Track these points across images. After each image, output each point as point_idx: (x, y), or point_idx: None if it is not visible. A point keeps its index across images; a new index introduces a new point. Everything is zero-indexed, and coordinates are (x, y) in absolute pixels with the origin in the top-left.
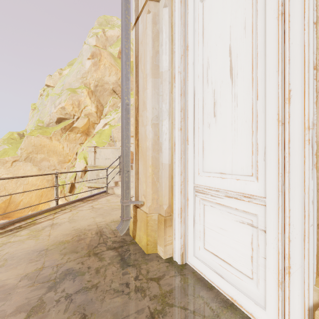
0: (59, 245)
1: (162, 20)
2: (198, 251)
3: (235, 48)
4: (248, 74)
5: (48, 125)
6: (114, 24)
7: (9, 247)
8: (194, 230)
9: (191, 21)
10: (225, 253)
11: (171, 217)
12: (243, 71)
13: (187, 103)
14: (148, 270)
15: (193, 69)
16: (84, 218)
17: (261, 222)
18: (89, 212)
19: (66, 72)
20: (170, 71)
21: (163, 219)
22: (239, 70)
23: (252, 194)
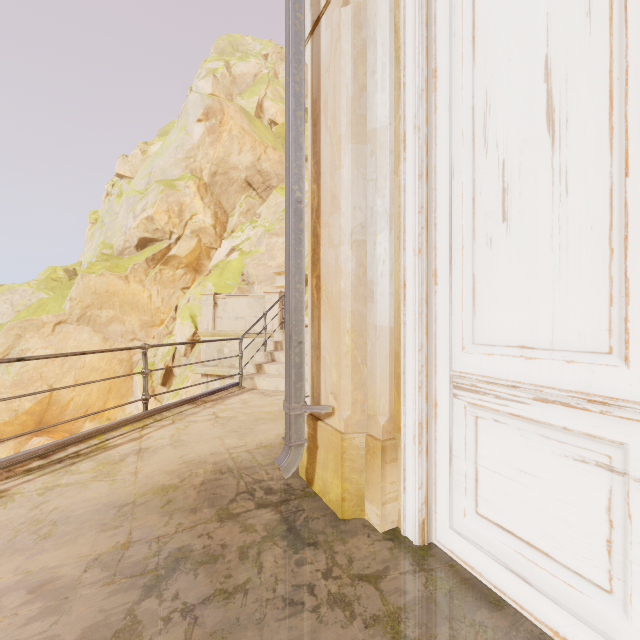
0: (158, 495)
1: (374, 19)
2: (462, 519)
3: (560, 61)
4: (598, 117)
5: (121, 252)
6: (249, 51)
7: (58, 497)
8: (452, 472)
9: (443, 14)
10: (532, 529)
11: (396, 441)
12: (585, 112)
13: (435, 195)
14: (350, 557)
15: (450, 119)
16: (202, 437)
17: (638, 461)
18: (211, 426)
19: (155, 149)
20: (392, 127)
21: (380, 445)
22: (573, 111)
23: (613, 395)
